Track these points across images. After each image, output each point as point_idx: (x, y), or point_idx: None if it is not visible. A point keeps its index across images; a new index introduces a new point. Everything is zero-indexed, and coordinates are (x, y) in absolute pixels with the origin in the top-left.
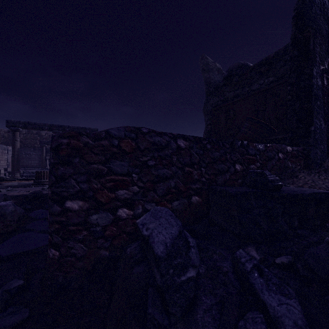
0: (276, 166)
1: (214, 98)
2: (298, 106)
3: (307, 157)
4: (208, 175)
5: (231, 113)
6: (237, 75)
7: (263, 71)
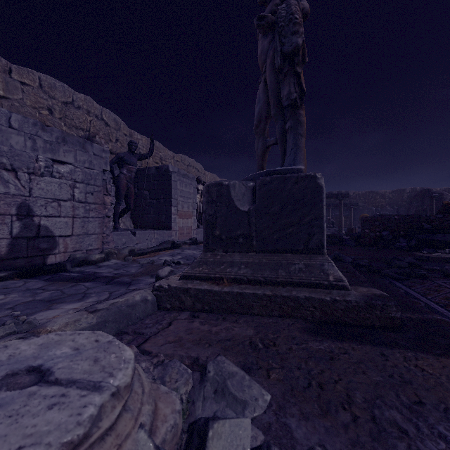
0: None
1: None
2: None
3: None
4: (407, 226)
5: None
6: None
7: None
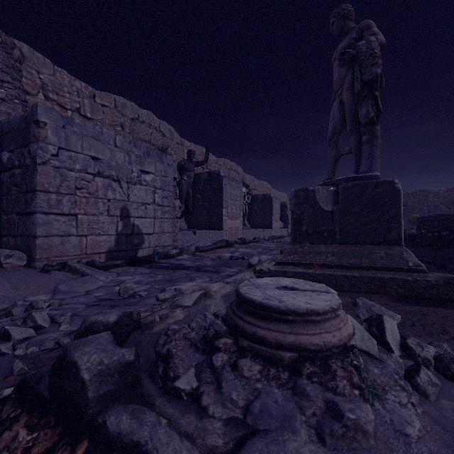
0: None
1: None
2: None
3: None
4: None
5: None
6: None
7: None
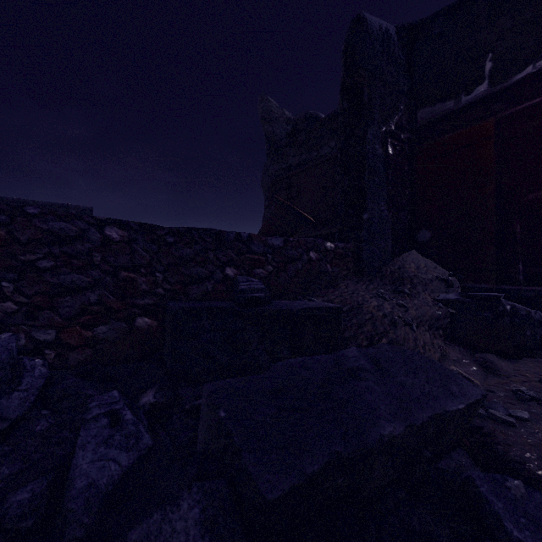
0: (304, 271)
1: (274, 165)
2: (348, 183)
3: (360, 258)
4: (170, 284)
5: (293, 189)
6: (304, 131)
7: (335, 128)
